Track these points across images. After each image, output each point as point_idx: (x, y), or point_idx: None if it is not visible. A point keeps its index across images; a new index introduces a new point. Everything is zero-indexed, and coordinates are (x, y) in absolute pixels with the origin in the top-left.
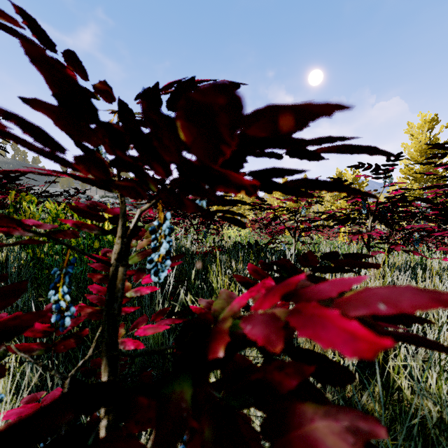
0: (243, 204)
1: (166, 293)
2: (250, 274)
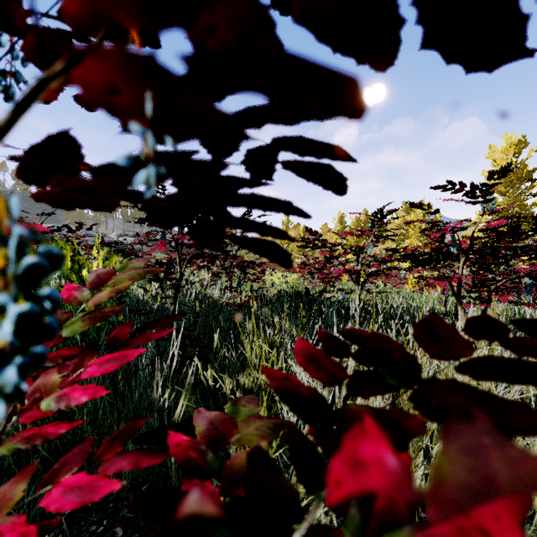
0: (285, 212)
1: (168, 372)
2: (302, 365)
